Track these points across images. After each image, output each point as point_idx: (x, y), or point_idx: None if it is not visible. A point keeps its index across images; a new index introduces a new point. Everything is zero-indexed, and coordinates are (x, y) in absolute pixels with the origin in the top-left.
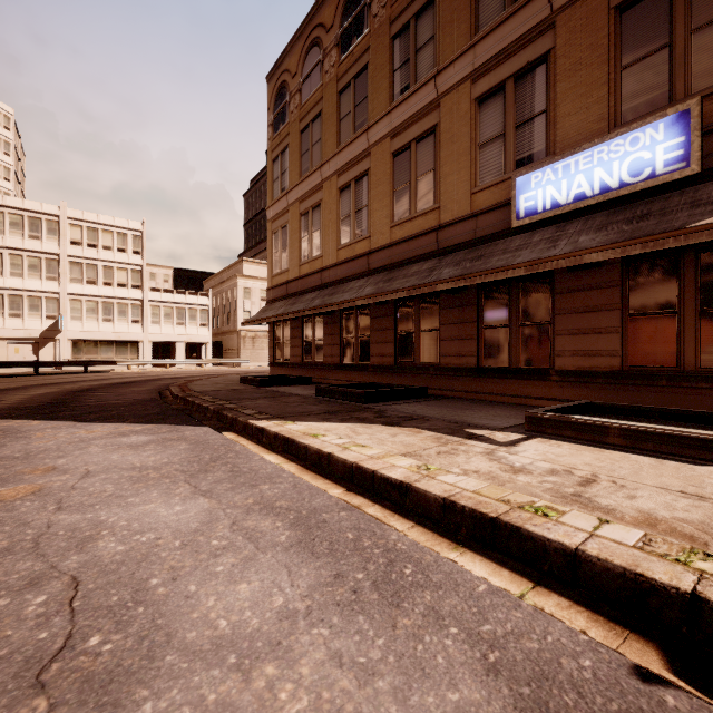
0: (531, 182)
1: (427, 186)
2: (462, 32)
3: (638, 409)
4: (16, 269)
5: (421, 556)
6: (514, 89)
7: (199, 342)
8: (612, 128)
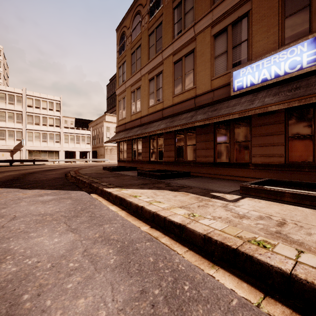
0: (240, 73)
1: (190, 77)
2: (207, 4)
3: (295, 182)
4: (2, 118)
5: (194, 275)
6: (231, 30)
7: (86, 151)
8: (280, 46)
